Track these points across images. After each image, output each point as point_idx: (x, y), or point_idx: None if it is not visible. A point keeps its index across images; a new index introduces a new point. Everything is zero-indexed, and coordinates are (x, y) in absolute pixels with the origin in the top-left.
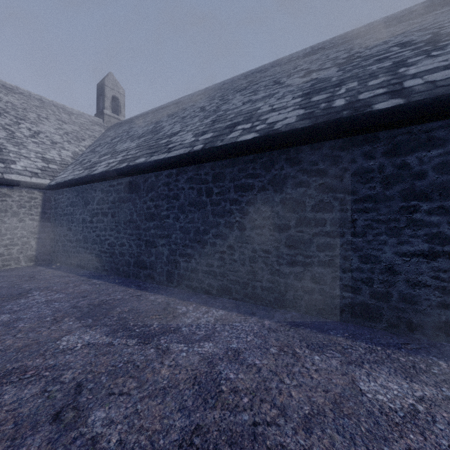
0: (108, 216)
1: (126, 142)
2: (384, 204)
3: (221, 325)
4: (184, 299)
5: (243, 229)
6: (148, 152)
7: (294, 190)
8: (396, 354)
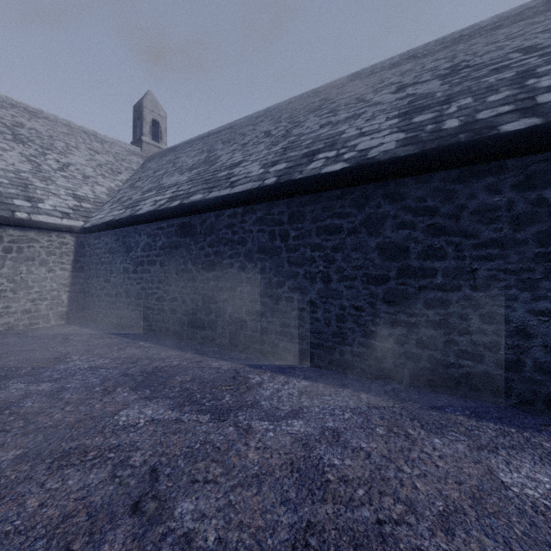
0: (156, 265)
1: (173, 175)
2: (515, 249)
3: (308, 399)
4: (255, 367)
5: (328, 281)
6: (205, 187)
7: (394, 233)
8: (536, 438)
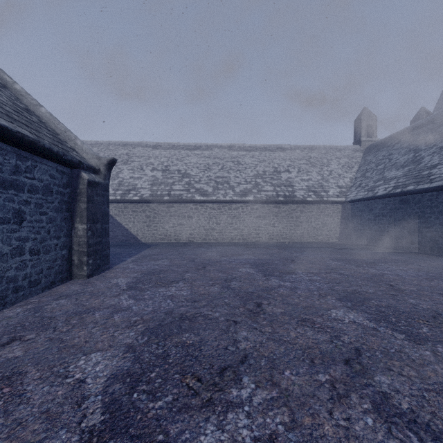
0: (387, 217)
1: (391, 170)
2: None
3: None
4: (442, 257)
5: None
6: (414, 181)
7: None
8: None
